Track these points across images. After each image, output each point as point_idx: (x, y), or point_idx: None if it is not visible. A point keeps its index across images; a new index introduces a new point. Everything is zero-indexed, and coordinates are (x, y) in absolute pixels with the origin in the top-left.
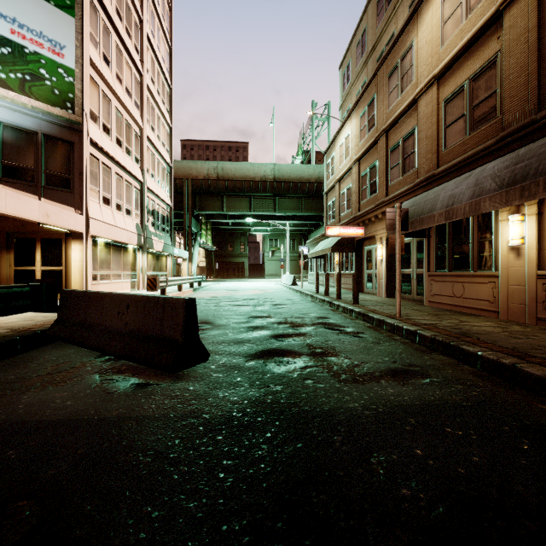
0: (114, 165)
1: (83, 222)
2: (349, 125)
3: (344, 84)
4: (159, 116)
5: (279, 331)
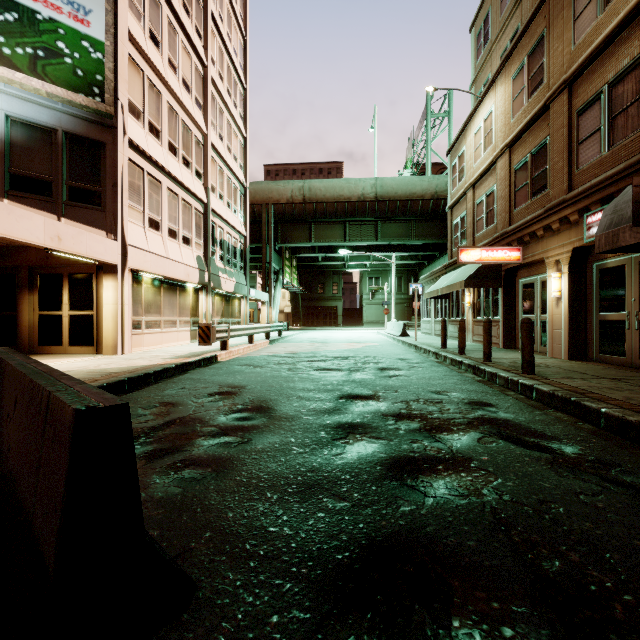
0: (166, 178)
1: (117, 250)
2: (491, 99)
3: (478, 49)
4: (229, 122)
5: (402, 445)
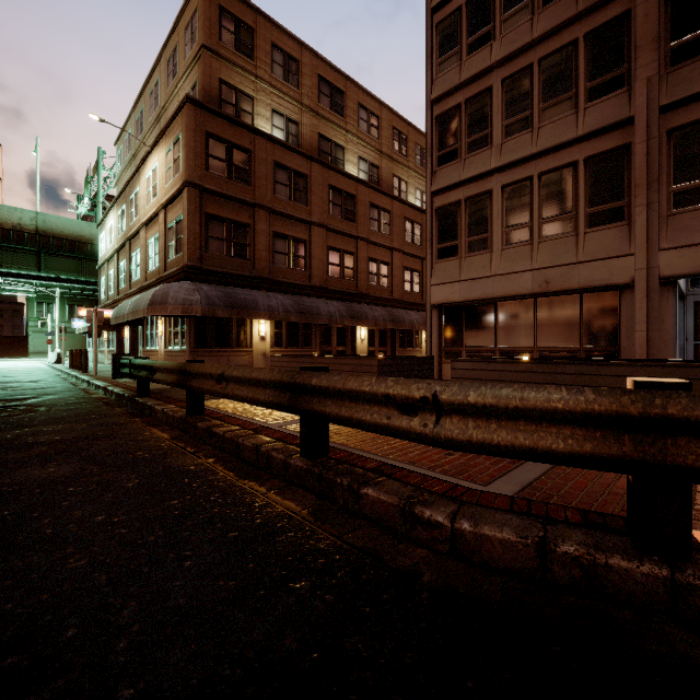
0: None
1: None
2: (113, 215)
3: (119, 164)
4: None
5: None
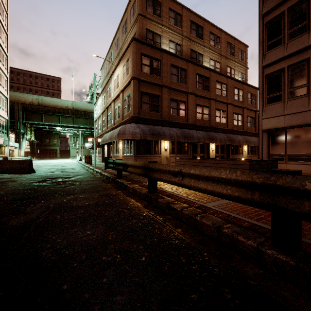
0: None
1: None
2: (100, 98)
3: (102, 78)
4: (0, 73)
5: (57, 170)
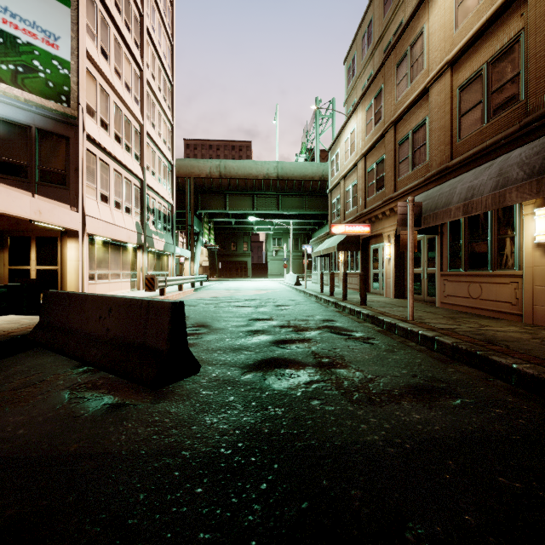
0: (113, 161)
1: (78, 219)
2: (354, 120)
3: (349, 79)
4: (160, 113)
5: (281, 336)
